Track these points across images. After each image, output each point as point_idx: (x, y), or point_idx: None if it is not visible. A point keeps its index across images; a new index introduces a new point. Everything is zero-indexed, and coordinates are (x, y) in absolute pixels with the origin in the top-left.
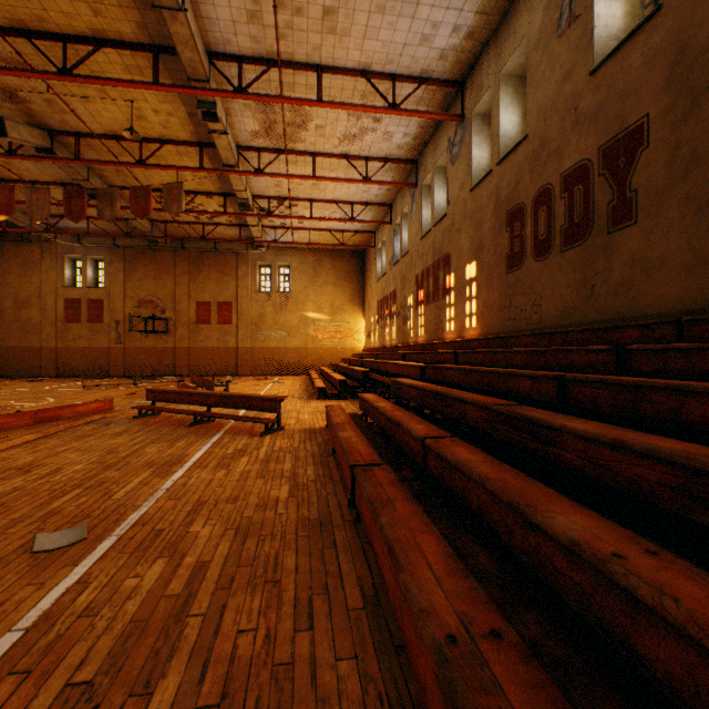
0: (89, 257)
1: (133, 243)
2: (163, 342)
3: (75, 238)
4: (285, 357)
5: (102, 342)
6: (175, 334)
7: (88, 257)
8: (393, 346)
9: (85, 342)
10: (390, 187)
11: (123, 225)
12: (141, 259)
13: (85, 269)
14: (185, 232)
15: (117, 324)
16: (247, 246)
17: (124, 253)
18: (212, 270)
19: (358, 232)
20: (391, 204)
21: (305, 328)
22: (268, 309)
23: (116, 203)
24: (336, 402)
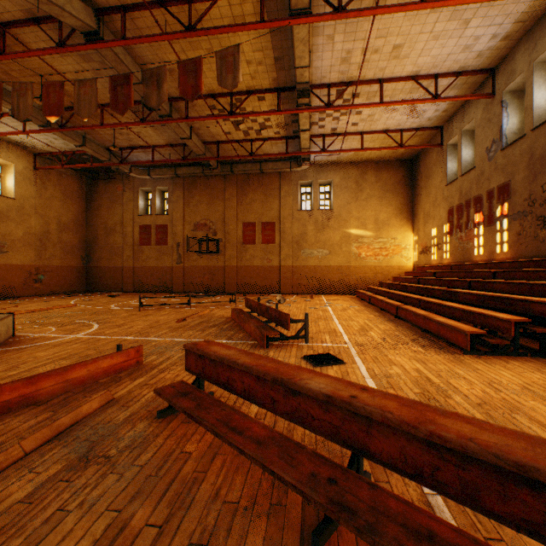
0: (156, 189)
1: (190, 171)
2: (214, 262)
3: (146, 171)
4: (326, 275)
5: (166, 262)
6: (224, 253)
7: (156, 189)
8: (525, 259)
9: (154, 262)
10: (512, 30)
11: (181, 153)
12: (196, 187)
13: (154, 199)
14: (233, 154)
15: (178, 245)
16: (290, 164)
17: (183, 182)
18: (256, 192)
19: (419, 129)
20: (493, 69)
21: (347, 245)
22: (309, 227)
23: (163, 84)
24: (531, 369)
